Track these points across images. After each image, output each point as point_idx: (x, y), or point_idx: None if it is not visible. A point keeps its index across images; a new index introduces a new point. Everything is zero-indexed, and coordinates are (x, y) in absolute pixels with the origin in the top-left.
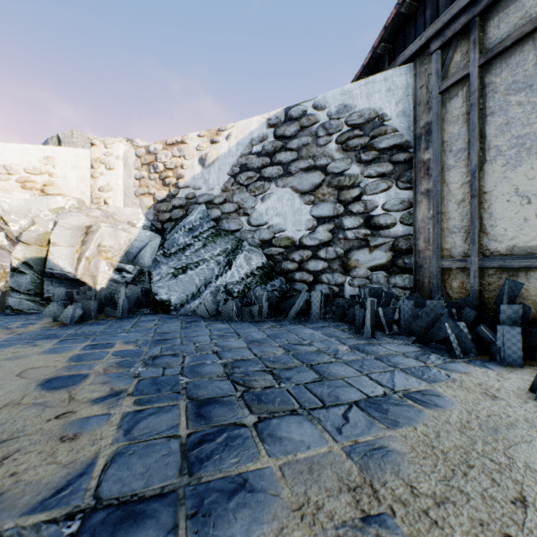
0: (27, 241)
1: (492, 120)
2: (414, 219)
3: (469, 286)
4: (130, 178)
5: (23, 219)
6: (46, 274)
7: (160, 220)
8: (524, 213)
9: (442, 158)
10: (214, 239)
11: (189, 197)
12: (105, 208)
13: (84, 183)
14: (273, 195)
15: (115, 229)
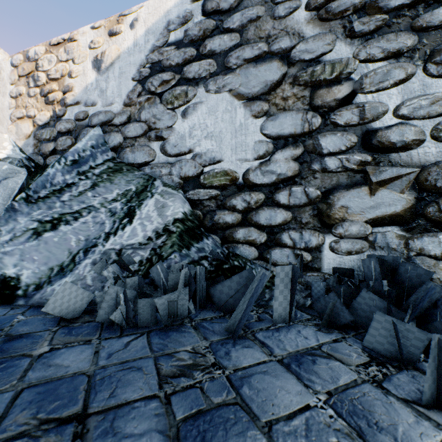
0: None
1: None
2: None
3: None
4: (4, 96)
5: None
6: None
7: (42, 152)
8: None
9: None
10: (110, 176)
11: (79, 118)
12: None
13: None
14: (202, 105)
15: None
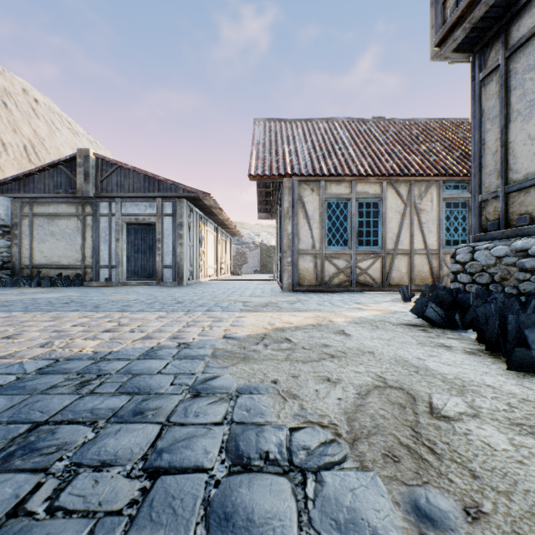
0: None
1: (36, 231)
2: (12, 251)
3: (30, 273)
4: None
5: None
6: None
7: None
8: (42, 255)
9: (22, 235)
10: None
11: None
12: None
13: None
14: None
15: None
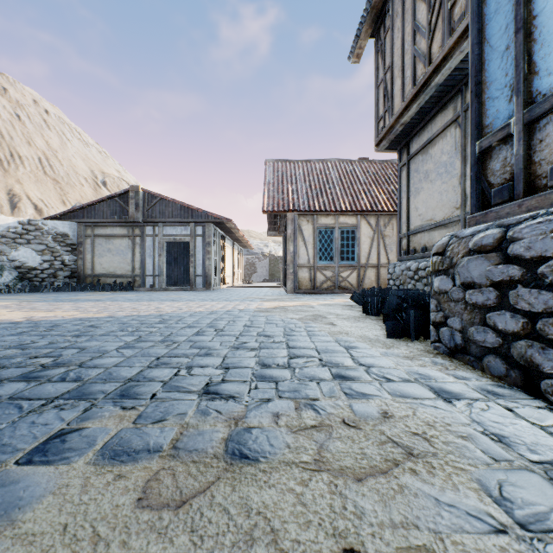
0: None
1: (96, 248)
2: (78, 264)
3: (92, 280)
4: None
5: None
6: None
7: None
8: (101, 267)
9: (86, 251)
10: None
11: None
12: None
13: None
14: (23, 250)
15: None
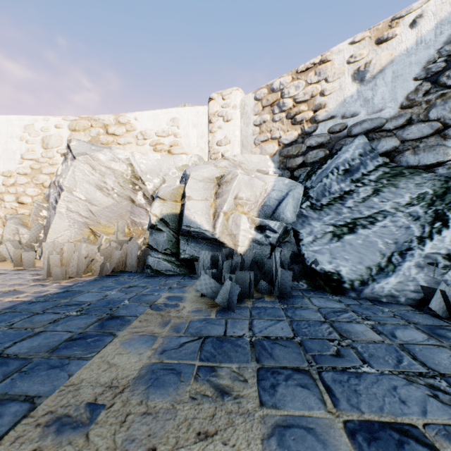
0: (163, 196)
1: None
2: None
3: None
4: (248, 126)
5: (156, 178)
6: (182, 232)
7: (288, 167)
8: None
9: None
10: (391, 181)
11: (334, 131)
12: (231, 157)
13: (202, 140)
14: None
15: (250, 177)
